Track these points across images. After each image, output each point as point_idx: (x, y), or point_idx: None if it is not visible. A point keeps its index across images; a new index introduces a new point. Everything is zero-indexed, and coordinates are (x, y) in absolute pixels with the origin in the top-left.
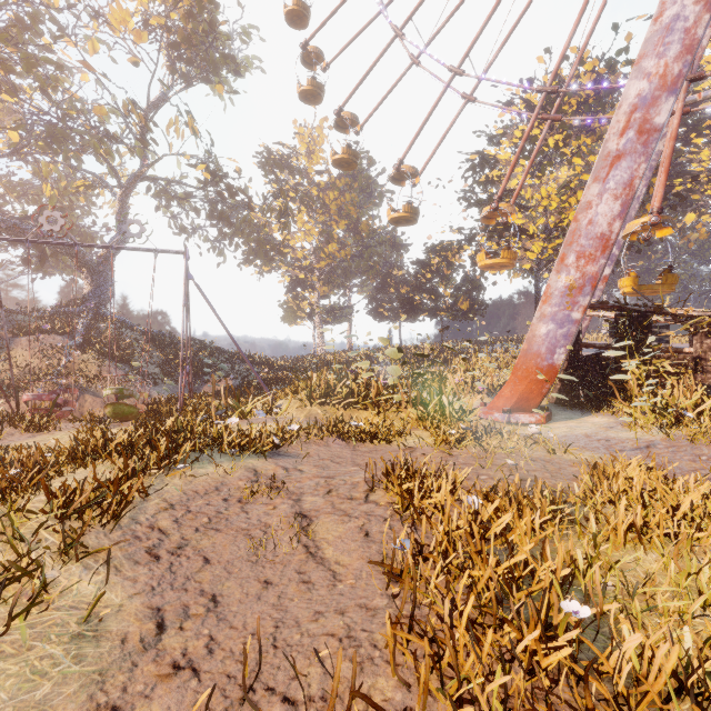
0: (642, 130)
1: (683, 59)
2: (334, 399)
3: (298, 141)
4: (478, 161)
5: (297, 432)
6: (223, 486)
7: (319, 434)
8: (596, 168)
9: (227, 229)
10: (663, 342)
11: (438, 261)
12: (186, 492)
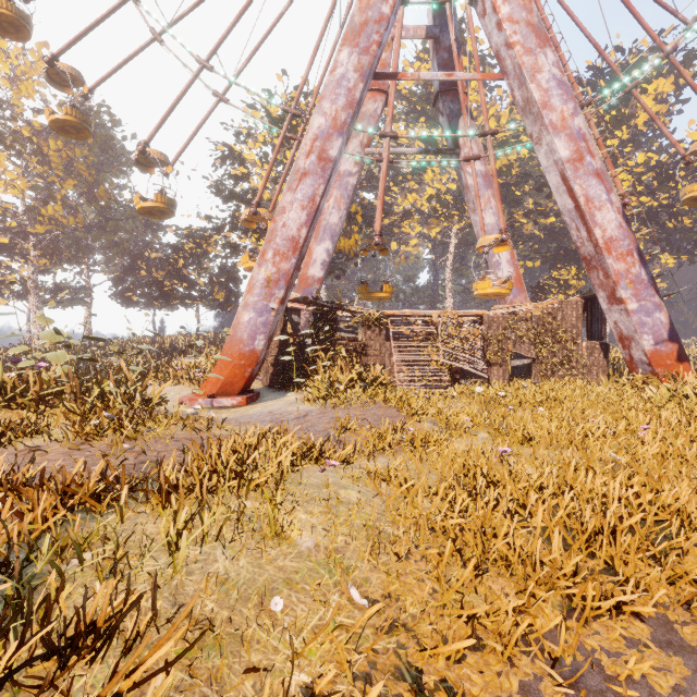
0: (321, 157)
1: (348, 111)
2: None
3: None
4: (227, 154)
5: None
6: None
7: None
8: (290, 179)
9: None
10: (355, 334)
11: (192, 247)
12: None
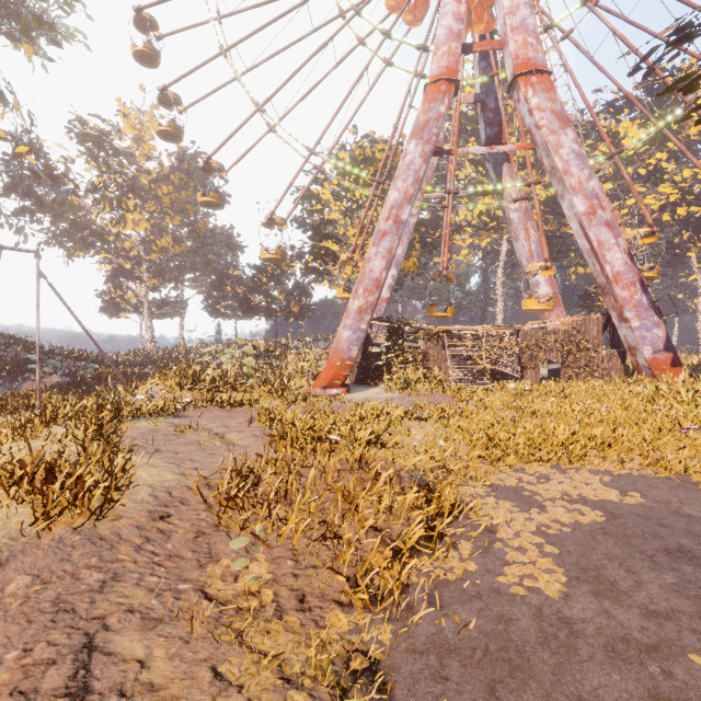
0: (396, 221)
1: (415, 186)
2: (200, 385)
3: (123, 121)
4: (306, 193)
5: (189, 403)
6: (158, 430)
7: (203, 405)
8: (374, 237)
9: (36, 208)
10: (415, 343)
11: (273, 268)
12: (137, 434)
